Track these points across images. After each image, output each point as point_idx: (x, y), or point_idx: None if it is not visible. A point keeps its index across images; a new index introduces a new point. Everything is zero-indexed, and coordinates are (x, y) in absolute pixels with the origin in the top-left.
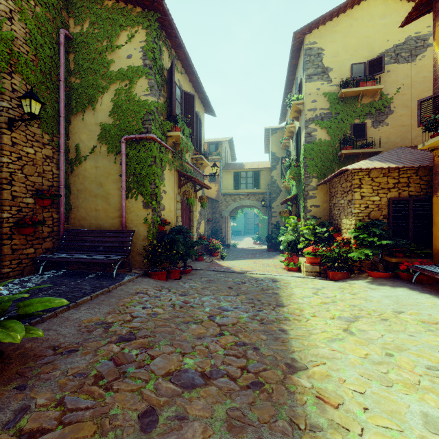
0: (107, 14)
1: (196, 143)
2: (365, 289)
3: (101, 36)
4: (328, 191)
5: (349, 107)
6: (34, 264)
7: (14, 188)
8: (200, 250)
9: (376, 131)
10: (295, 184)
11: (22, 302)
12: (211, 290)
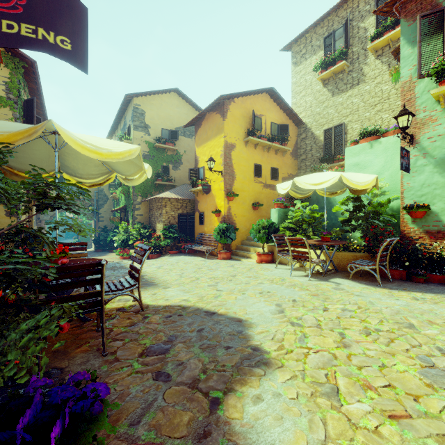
0: None
1: None
2: (167, 259)
3: None
4: (148, 205)
5: (160, 154)
6: None
7: None
8: None
9: (175, 172)
10: (124, 198)
11: None
12: None
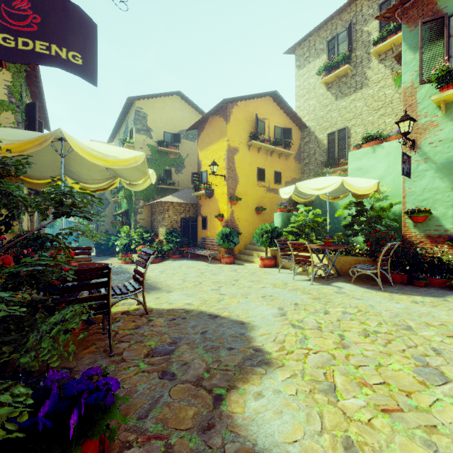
0: None
1: None
2: (169, 263)
3: None
4: (151, 209)
5: (163, 158)
6: None
7: None
8: None
9: (177, 176)
10: (126, 202)
11: None
12: None
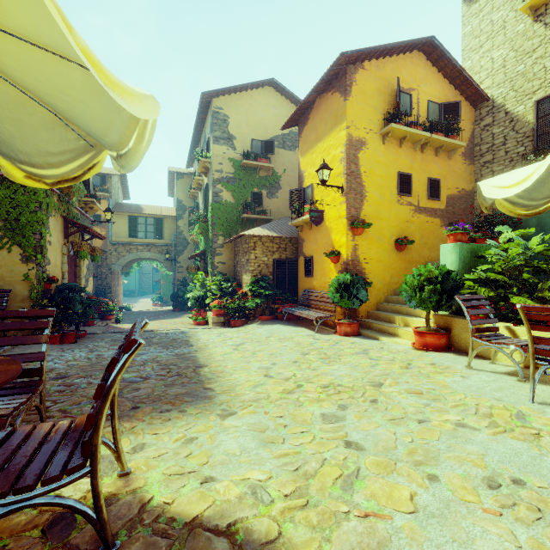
0: None
1: (84, 182)
2: (254, 329)
3: None
4: (233, 249)
5: (250, 176)
6: None
7: None
8: None
9: (270, 201)
10: (203, 240)
11: None
12: None
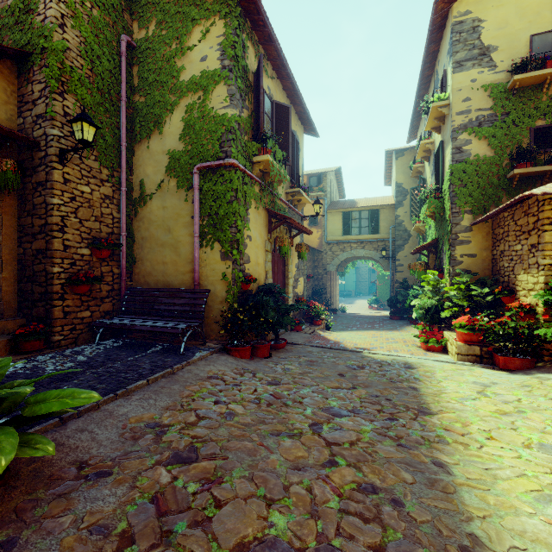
0: (176, 7)
1: (292, 173)
2: None
3: (170, 37)
4: (491, 232)
5: (526, 102)
6: (90, 331)
7: (66, 236)
8: (298, 316)
9: None
10: (434, 225)
11: (34, 395)
12: (314, 377)
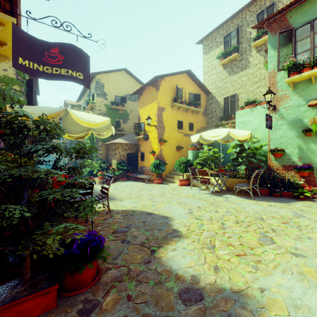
0: None
1: None
2: (119, 183)
3: None
4: (106, 147)
5: (114, 113)
6: None
7: None
8: None
9: (124, 125)
10: (90, 142)
11: None
12: None
